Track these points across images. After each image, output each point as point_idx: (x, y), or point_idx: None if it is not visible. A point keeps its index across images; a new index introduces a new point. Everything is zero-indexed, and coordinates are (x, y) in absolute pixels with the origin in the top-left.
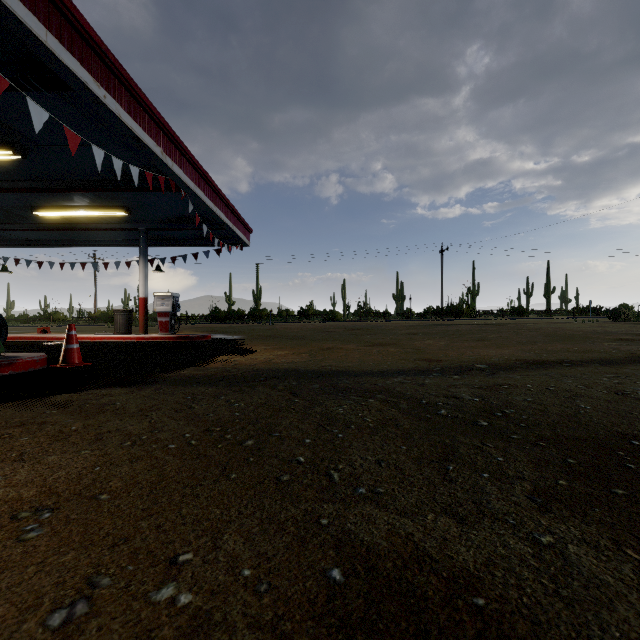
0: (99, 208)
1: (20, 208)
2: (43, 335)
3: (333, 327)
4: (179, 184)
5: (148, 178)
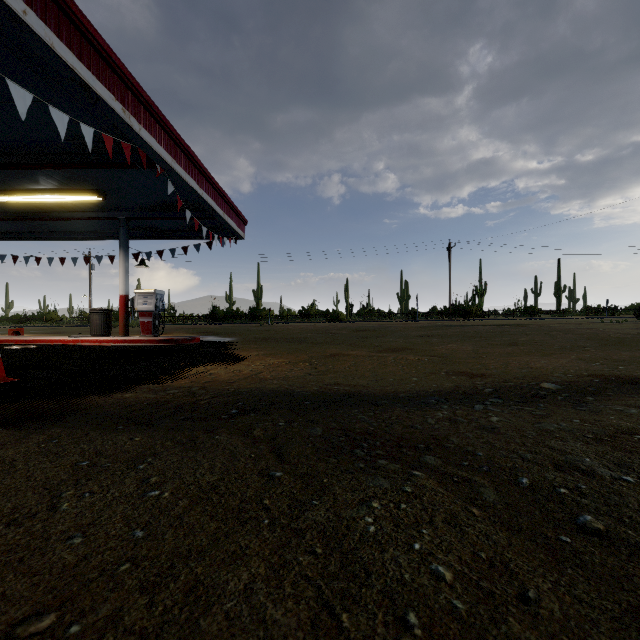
0: (68, 192)
1: None
2: (9, 337)
3: (336, 328)
4: (152, 156)
5: (106, 143)
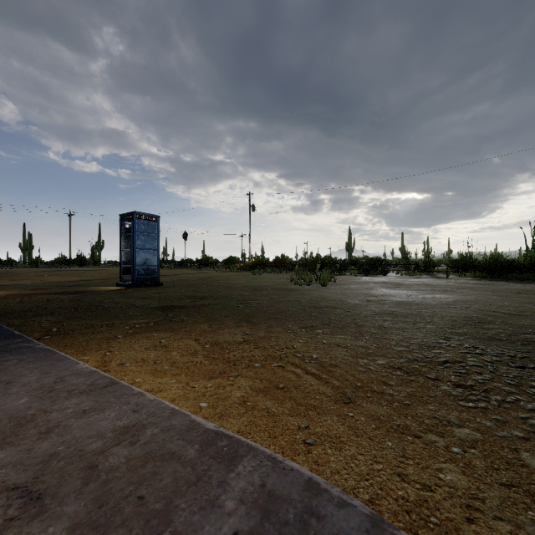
0: None
1: None
2: None
3: None
4: None
5: None
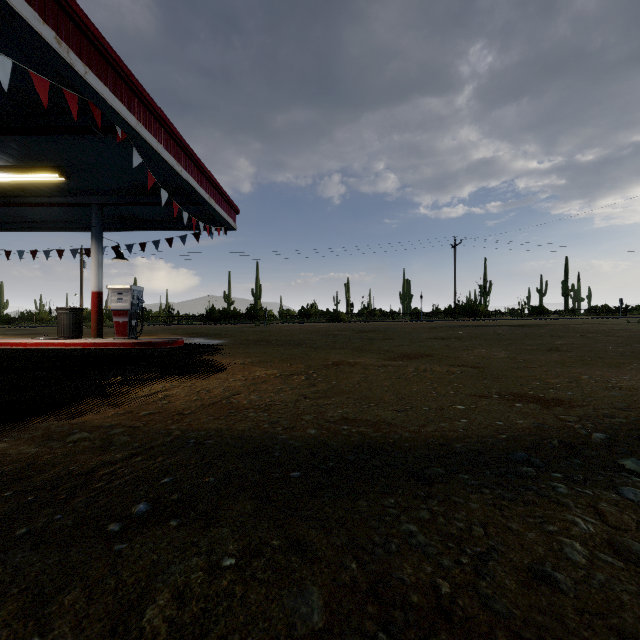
0: (24, 169)
1: None
2: None
3: (338, 329)
4: (109, 114)
5: (35, 84)
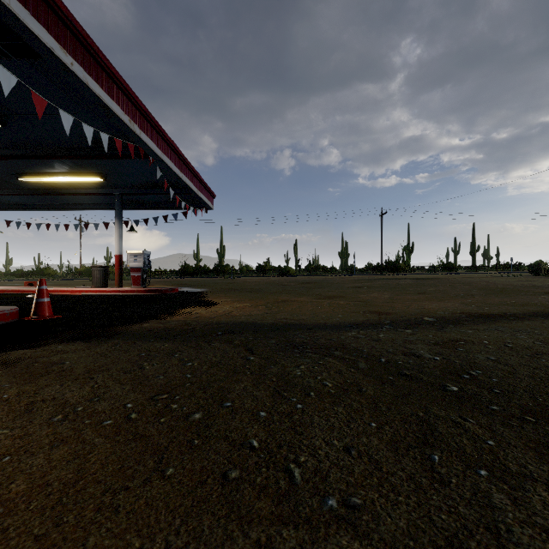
0: (77, 174)
1: (7, 175)
2: (28, 288)
3: (287, 281)
4: (147, 151)
5: (117, 144)
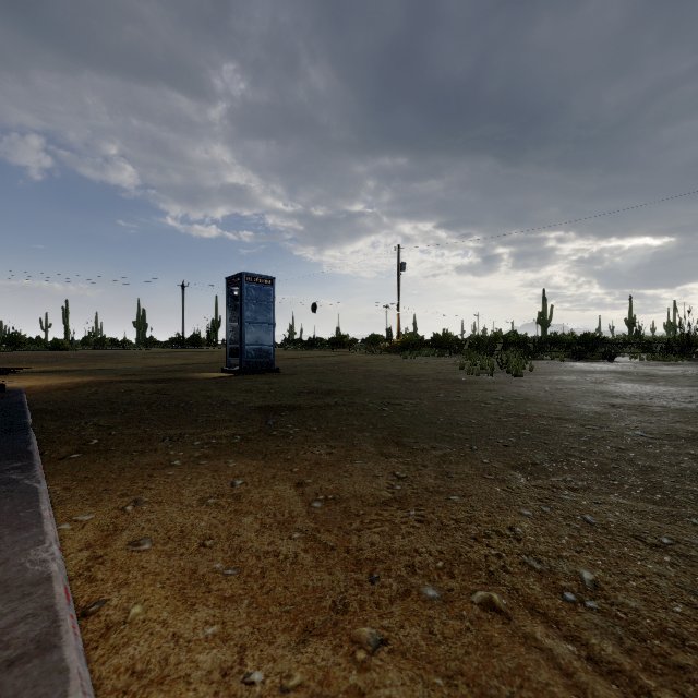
0: None
1: None
2: None
3: (72, 355)
4: None
5: None
